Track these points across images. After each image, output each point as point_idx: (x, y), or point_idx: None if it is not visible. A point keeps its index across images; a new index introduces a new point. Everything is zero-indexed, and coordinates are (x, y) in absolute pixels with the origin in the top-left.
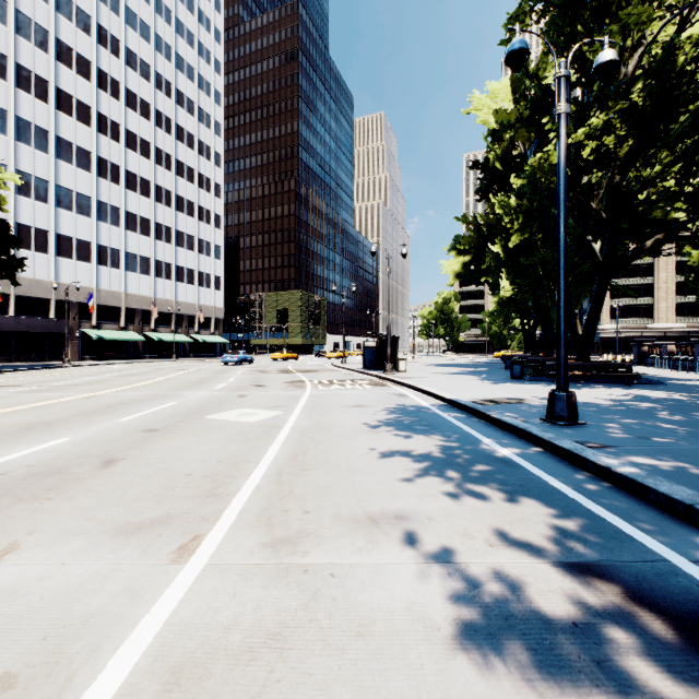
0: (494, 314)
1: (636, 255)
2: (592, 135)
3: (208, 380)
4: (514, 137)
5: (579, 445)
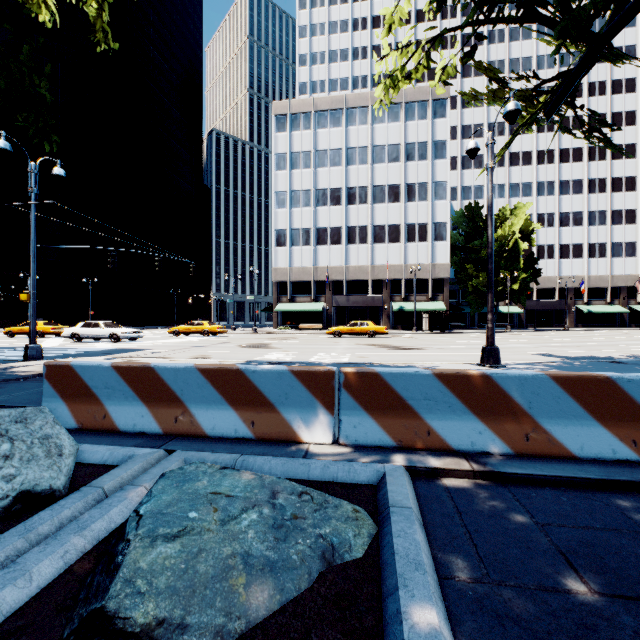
0: None
1: None
2: None
3: None
4: None
5: None
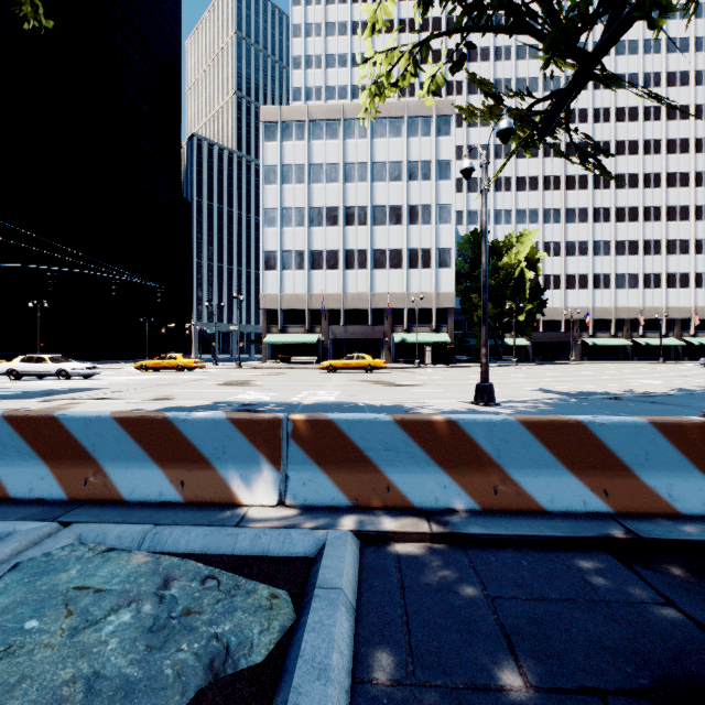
0: None
1: None
2: None
3: (654, 373)
4: None
5: None
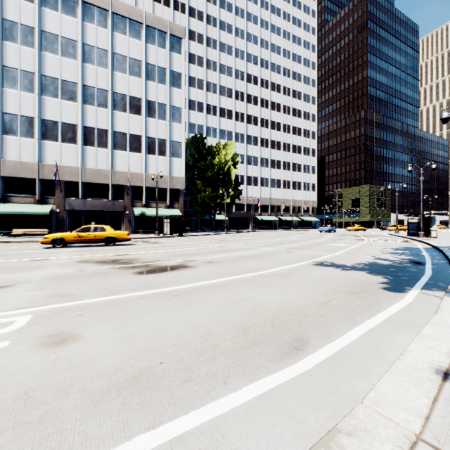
0: None
1: None
2: None
3: (317, 237)
4: None
5: None
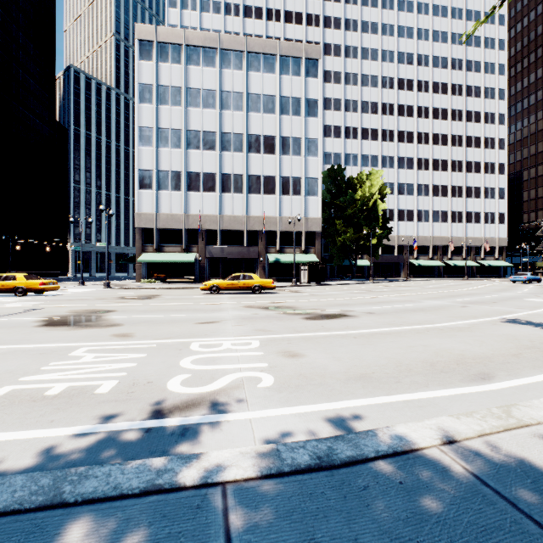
0: None
1: None
2: None
3: (507, 289)
4: None
5: None
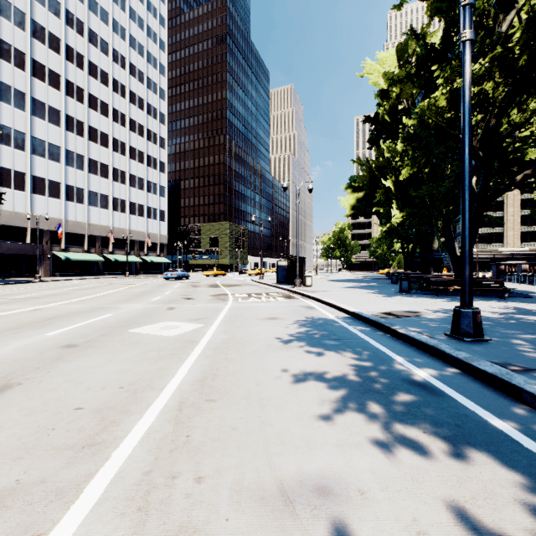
0: (380, 239)
1: (507, 187)
2: (475, 82)
3: (147, 293)
4: (400, 94)
5: (502, 368)
